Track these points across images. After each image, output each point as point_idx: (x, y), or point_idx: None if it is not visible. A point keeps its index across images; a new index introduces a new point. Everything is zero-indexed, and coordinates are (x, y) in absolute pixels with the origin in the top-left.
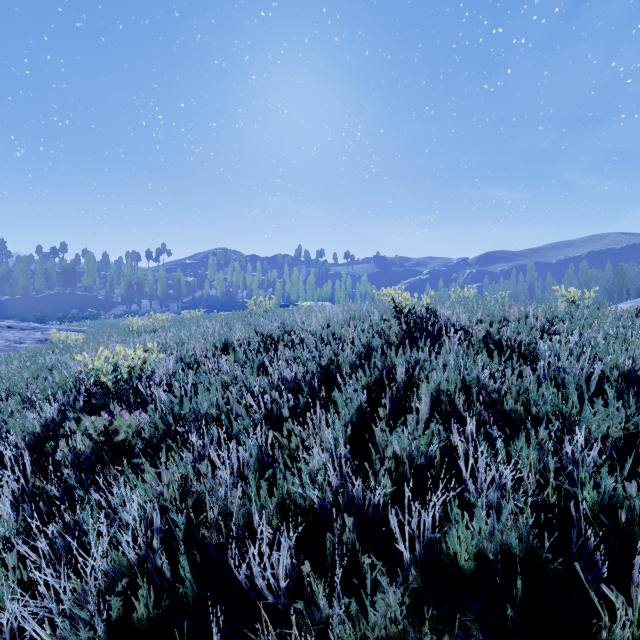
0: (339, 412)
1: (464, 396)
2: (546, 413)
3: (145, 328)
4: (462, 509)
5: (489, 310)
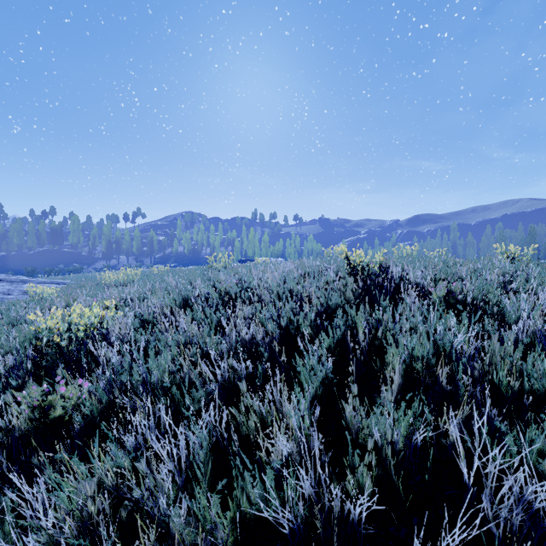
0: (300, 378)
1: (447, 369)
2: (544, 390)
3: (116, 282)
4: (465, 523)
5: (443, 267)
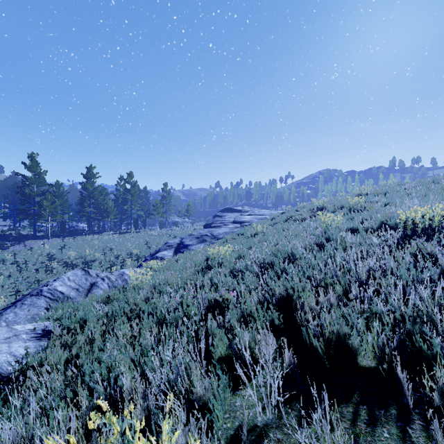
0: None
1: None
2: None
3: None
4: None
5: None
